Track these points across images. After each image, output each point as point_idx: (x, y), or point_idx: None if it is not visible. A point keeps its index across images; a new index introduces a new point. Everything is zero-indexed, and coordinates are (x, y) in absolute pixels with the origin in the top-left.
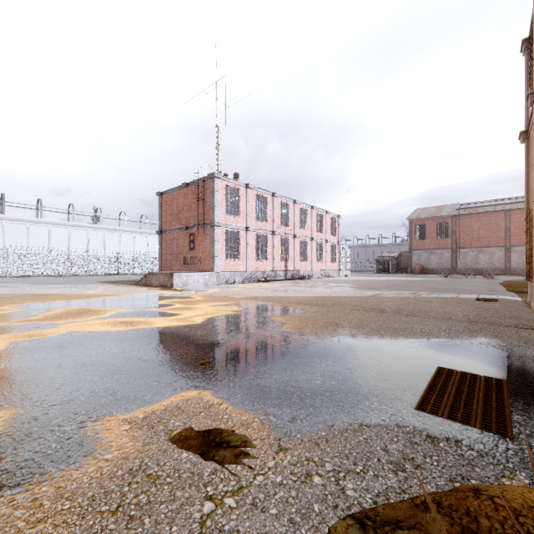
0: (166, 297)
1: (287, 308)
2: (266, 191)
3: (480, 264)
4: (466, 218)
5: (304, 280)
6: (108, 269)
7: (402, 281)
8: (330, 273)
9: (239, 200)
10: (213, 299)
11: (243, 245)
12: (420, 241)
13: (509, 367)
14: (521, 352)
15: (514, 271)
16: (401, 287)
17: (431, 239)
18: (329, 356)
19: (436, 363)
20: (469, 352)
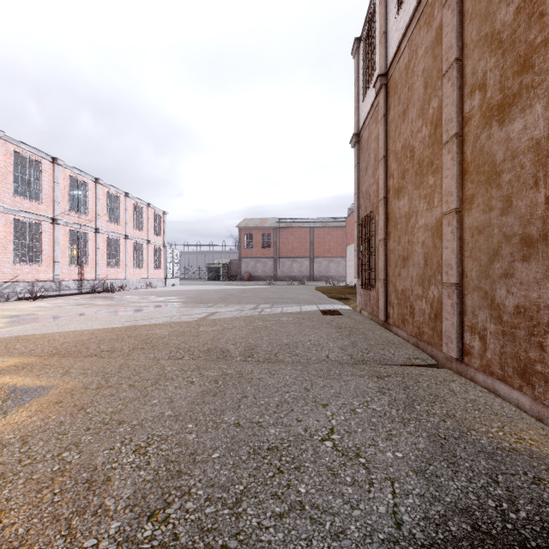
0: None
1: None
2: (39, 151)
3: (294, 272)
4: (284, 231)
5: (111, 294)
6: None
7: (236, 290)
8: (154, 282)
9: None
10: None
11: None
12: (249, 249)
13: None
14: None
15: (316, 278)
16: (238, 299)
17: (258, 248)
18: None
19: None
20: None
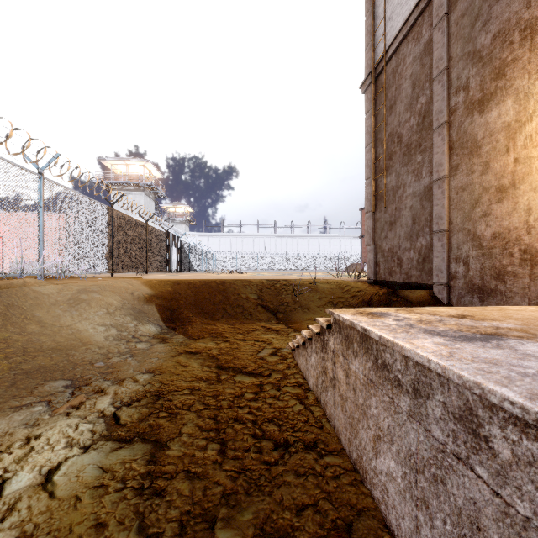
0: None
1: None
2: None
3: None
4: None
5: None
6: (331, 266)
7: None
8: None
9: None
10: None
11: None
12: None
13: None
14: None
15: None
16: None
17: None
18: None
19: None
20: None
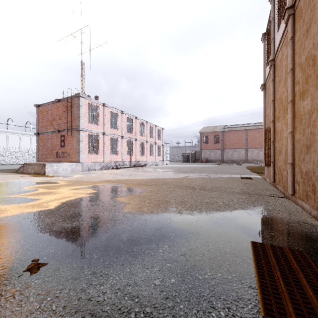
0: (34, 183)
1: (130, 189)
2: (117, 109)
3: (234, 158)
4: (228, 133)
5: (142, 167)
6: None
7: (198, 167)
8: (158, 162)
9: (98, 114)
10: (74, 183)
11: (101, 144)
12: (206, 145)
13: (294, 234)
14: (290, 218)
15: (249, 161)
16: (199, 171)
17: (211, 143)
18: (164, 239)
19: (248, 236)
20: (262, 222)
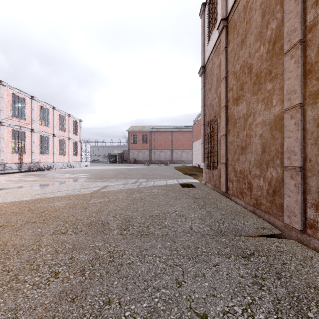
0: None
1: None
2: None
3: (161, 158)
4: (155, 133)
5: (41, 172)
6: None
7: (125, 169)
8: (73, 164)
9: None
10: None
11: None
12: (134, 144)
13: None
14: None
15: (174, 161)
16: (125, 175)
17: (139, 143)
18: None
19: None
20: None
